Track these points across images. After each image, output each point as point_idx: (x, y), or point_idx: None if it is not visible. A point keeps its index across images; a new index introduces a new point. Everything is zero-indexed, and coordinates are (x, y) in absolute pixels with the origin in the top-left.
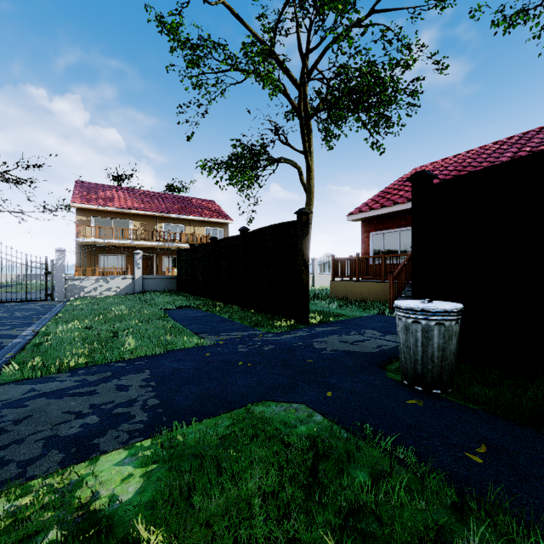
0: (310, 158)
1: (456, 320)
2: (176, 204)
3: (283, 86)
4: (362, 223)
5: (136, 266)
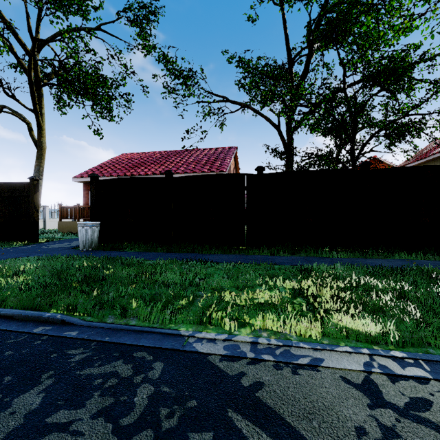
0: (42, 118)
1: (97, 227)
2: None
3: (9, 42)
4: (84, 184)
5: None
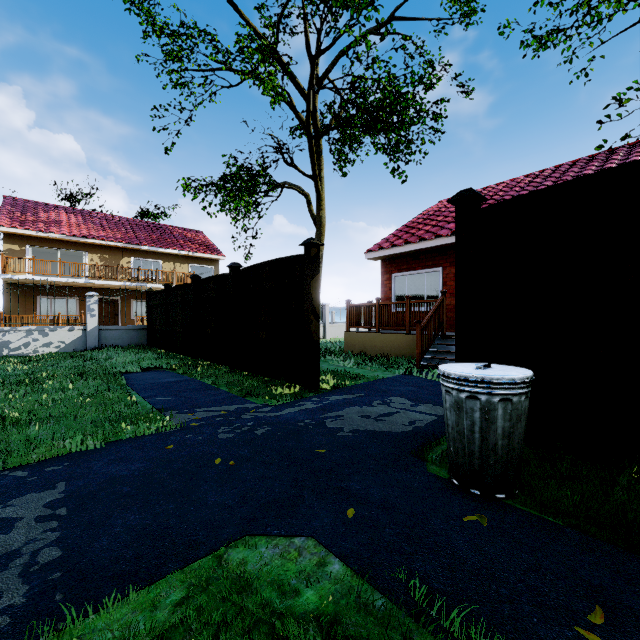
0: (321, 184)
1: (526, 394)
2: (150, 233)
3: (288, 95)
4: (382, 262)
5: (89, 313)
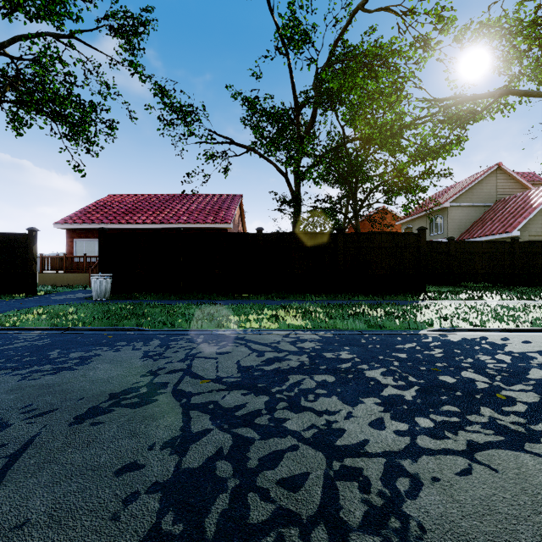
0: None
1: (110, 278)
2: None
3: None
4: (67, 230)
5: None
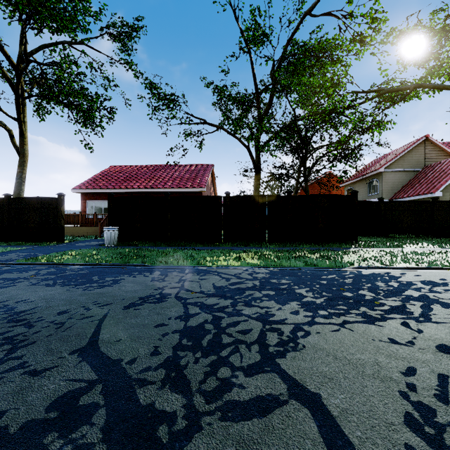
0: (24, 126)
1: (117, 230)
2: None
3: None
4: (81, 194)
5: None
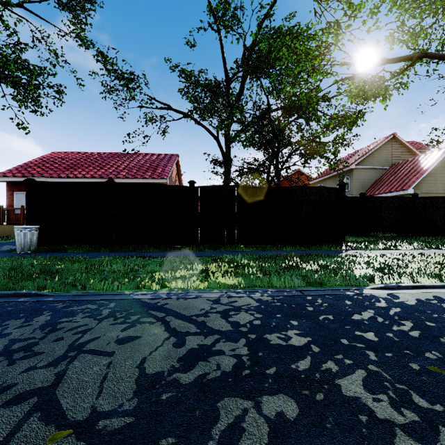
0: None
1: (36, 230)
2: None
3: None
4: (7, 184)
5: None
